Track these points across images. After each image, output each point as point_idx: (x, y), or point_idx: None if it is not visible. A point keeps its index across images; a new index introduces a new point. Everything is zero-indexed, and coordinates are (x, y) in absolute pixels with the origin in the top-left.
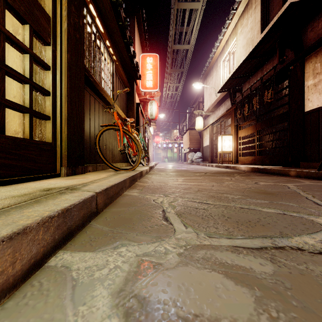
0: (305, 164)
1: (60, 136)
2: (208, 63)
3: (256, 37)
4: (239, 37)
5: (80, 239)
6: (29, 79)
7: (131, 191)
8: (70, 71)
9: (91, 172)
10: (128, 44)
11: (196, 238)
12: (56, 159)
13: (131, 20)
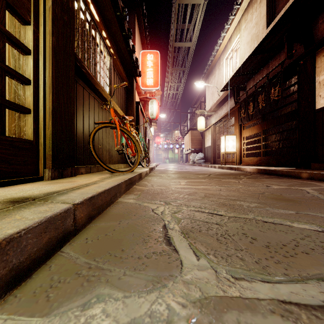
0: (316, 165)
1: (43, 132)
2: (210, 61)
3: (261, 32)
4: (243, 33)
5: (36, 283)
6: None
7: (126, 197)
8: (56, 57)
9: (84, 174)
10: (126, 37)
11: (216, 281)
12: (38, 160)
13: (130, 16)
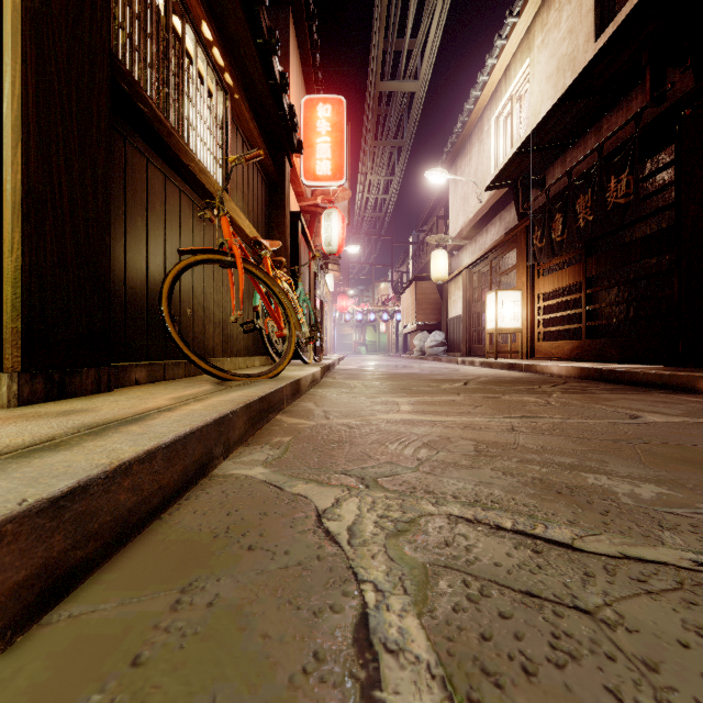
0: None
1: None
2: (461, 126)
3: (583, 50)
4: (537, 56)
5: None
6: None
7: (246, 456)
8: (41, 43)
9: (143, 384)
10: (265, 49)
11: None
12: None
13: (279, 16)
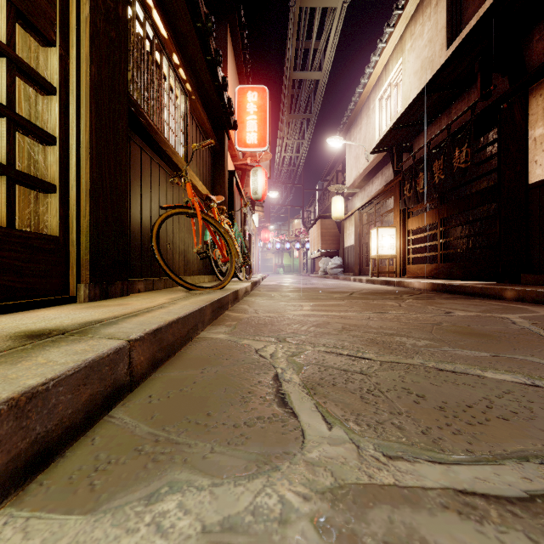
0: (529, 278)
1: (76, 223)
2: (353, 104)
3: (438, 55)
4: (407, 57)
5: (72, 464)
6: (6, 108)
7: (213, 330)
8: (98, 99)
9: (143, 292)
10: (213, 63)
11: (357, 462)
12: (67, 269)
13: (219, 28)
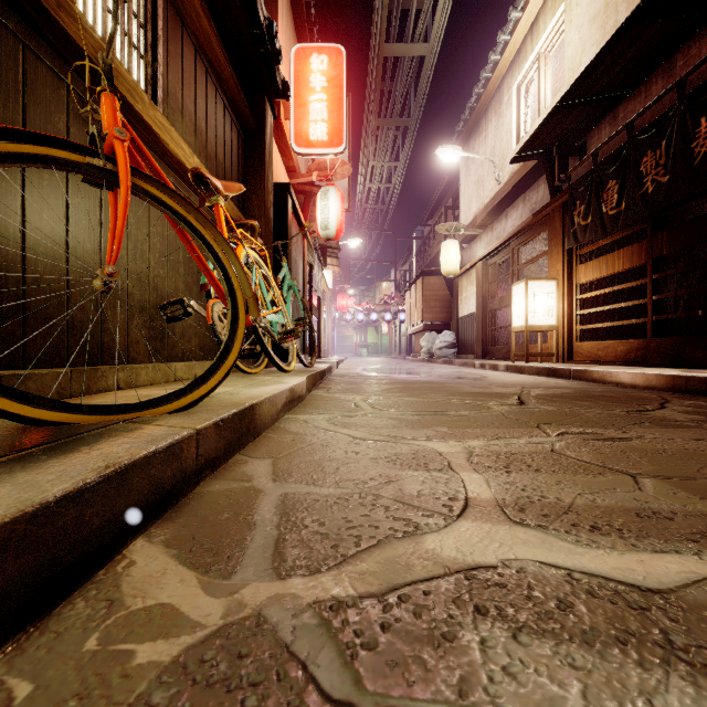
0: None
1: None
2: (475, 99)
3: None
4: None
5: None
6: None
7: None
8: None
9: None
10: None
11: None
12: None
13: None
